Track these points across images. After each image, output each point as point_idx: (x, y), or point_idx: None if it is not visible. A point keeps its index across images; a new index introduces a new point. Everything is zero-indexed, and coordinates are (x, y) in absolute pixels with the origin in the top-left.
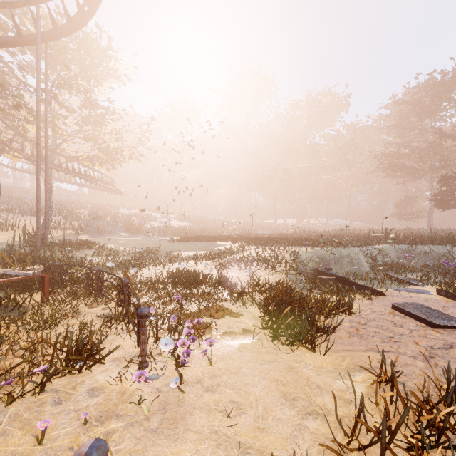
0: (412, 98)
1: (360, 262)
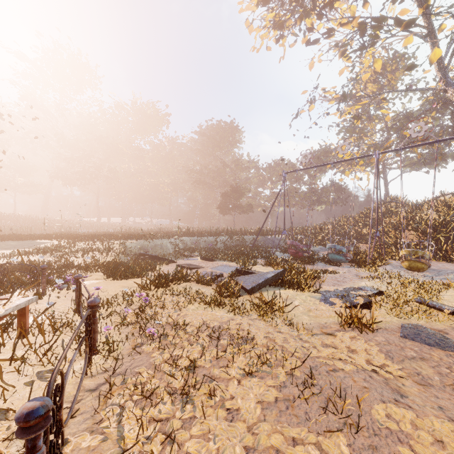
0: (210, 134)
1: (167, 248)
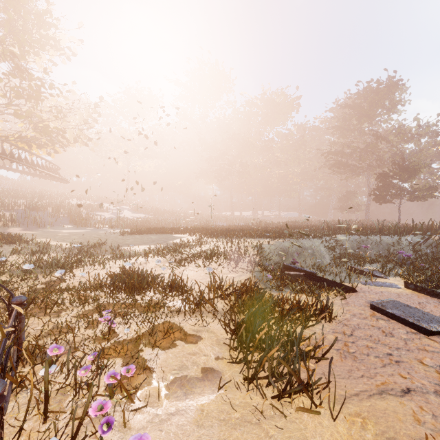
0: (354, 103)
1: (322, 254)
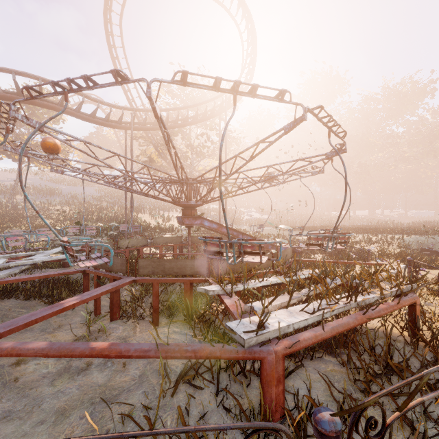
0: None
1: None
